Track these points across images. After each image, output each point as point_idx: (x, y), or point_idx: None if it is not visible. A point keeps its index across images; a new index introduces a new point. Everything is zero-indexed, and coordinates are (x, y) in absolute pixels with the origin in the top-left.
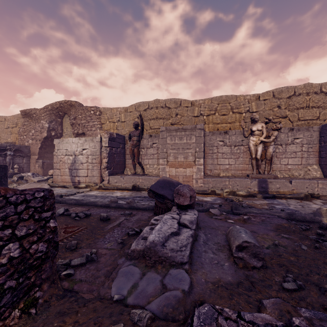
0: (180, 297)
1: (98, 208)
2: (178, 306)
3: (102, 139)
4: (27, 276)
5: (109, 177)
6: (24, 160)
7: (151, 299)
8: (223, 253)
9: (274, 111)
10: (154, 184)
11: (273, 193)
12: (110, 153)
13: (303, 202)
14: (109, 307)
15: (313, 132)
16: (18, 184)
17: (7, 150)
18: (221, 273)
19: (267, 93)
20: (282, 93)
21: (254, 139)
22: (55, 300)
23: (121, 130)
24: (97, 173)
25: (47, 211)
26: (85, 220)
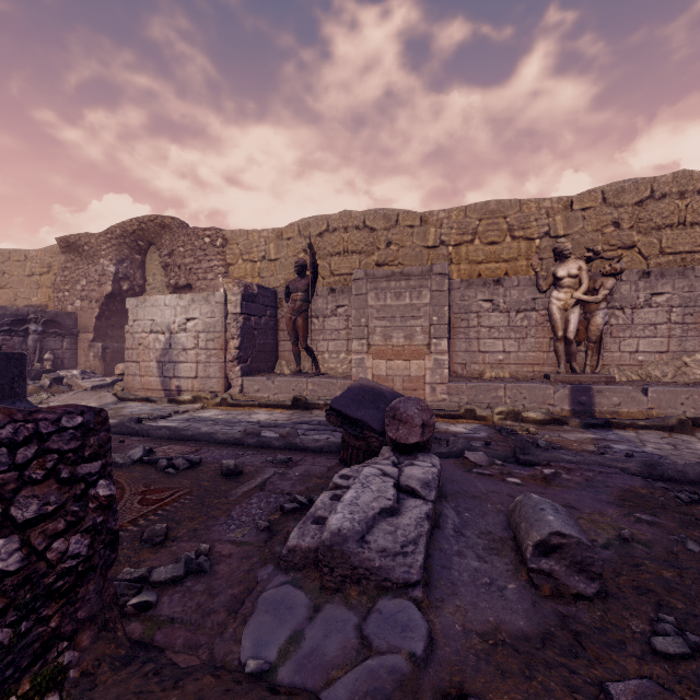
0: (405, 673)
1: (219, 447)
2: (399, 696)
3: (229, 297)
4: (40, 616)
5: (243, 378)
6: (64, 342)
7: (334, 674)
8: (502, 559)
9: (606, 234)
10: (340, 395)
11: (605, 416)
12: (244, 327)
13: (675, 437)
14: (234, 692)
15: (695, 280)
16: (52, 394)
17: (30, 322)
18: (500, 608)
19: (590, 194)
20: (624, 194)
21: (562, 297)
22: (110, 669)
23: (270, 278)
24: (217, 371)
25: (92, 459)
26: (187, 475)
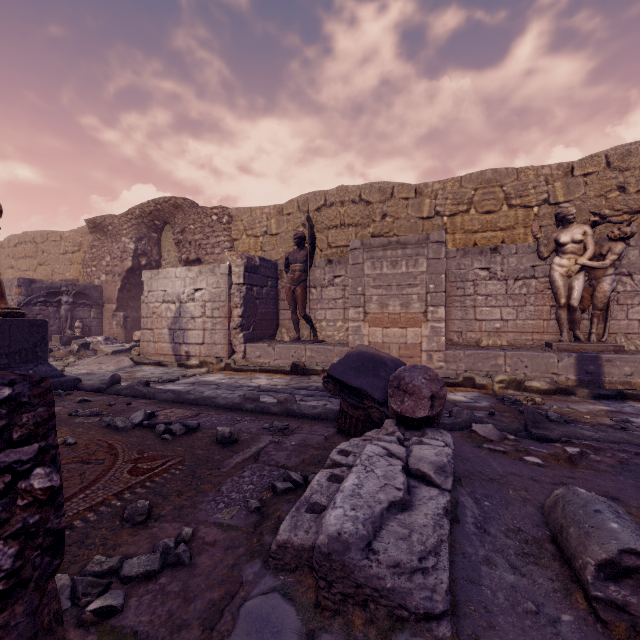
0: None
1: (218, 411)
2: None
3: (233, 268)
4: None
5: (246, 345)
6: (92, 312)
7: None
8: (543, 571)
9: (610, 199)
10: (338, 362)
11: (616, 386)
12: (247, 296)
13: None
14: None
15: None
16: (78, 358)
17: (63, 294)
18: None
19: (592, 159)
20: (631, 157)
21: (565, 263)
22: None
23: (271, 252)
24: (222, 337)
25: (23, 443)
26: (183, 441)
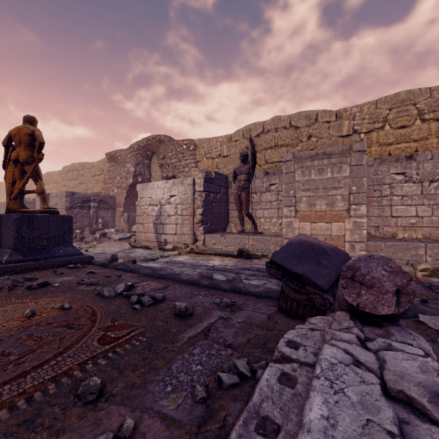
0: None
1: (181, 285)
2: None
3: (196, 180)
4: None
5: (205, 235)
6: (109, 213)
7: None
8: None
9: None
10: (280, 249)
11: None
12: (206, 200)
13: None
14: None
15: None
16: (98, 242)
17: (91, 201)
18: None
19: None
20: None
21: None
22: None
23: (223, 169)
24: (188, 230)
25: None
26: (148, 312)
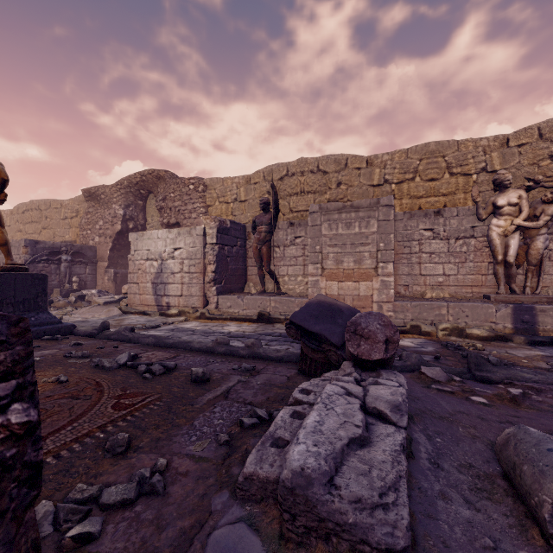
0: None
1: (193, 354)
2: None
3: (207, 230)
4: None
5: (218, 297)
6: (87, 269)
7: None
8: (497, 506)
9: (542, 167)
10: (299, 310)
11: (550, 334)
12: (219, 254)
13: None
14: None
15: None
16: (75, 308)
17: (62, 253)
18: None
19: (526, 131)
20: None
21: (501, 224)
22: None
23: (240, 216)
24: (197, 290)
25: (0, 379)
26: (161, 380)
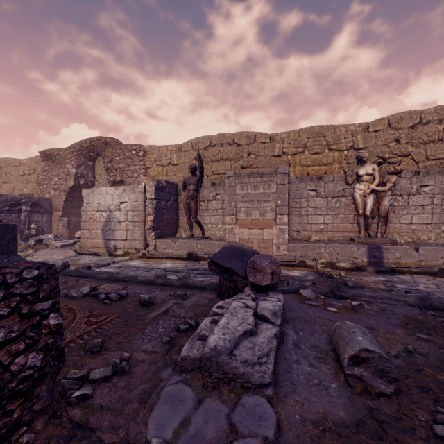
0: None
1: (139, 285)
2: None
3: (147, 188)
4: (5, 411)
5: (156, 240)
6: (44, 217)
7: None
8: (326, 365)
9: (390, 147)
10: (218, 252)
11: (391, 265)
12: (157, 207)
13: (437, 279)
14: None
15: None
16: (35, 250)
17: (22, 204)
18: (326, 402)
19: (380, 121)
20: (402, 121)
21: (362, 187)
22: None
23: (173, 176)
24: (139, 235)
25: (45, 300)
26: (117, 304)
